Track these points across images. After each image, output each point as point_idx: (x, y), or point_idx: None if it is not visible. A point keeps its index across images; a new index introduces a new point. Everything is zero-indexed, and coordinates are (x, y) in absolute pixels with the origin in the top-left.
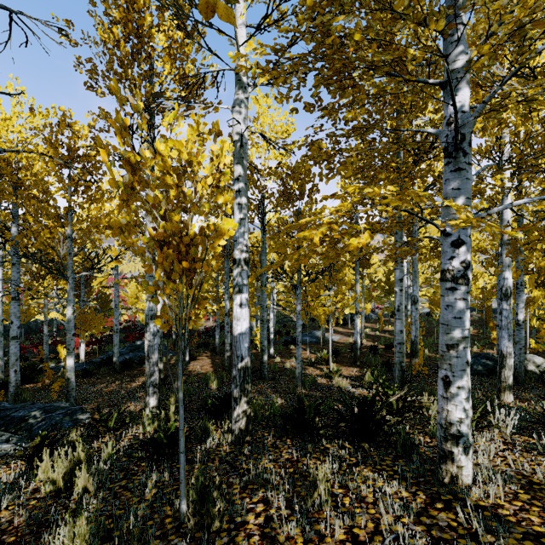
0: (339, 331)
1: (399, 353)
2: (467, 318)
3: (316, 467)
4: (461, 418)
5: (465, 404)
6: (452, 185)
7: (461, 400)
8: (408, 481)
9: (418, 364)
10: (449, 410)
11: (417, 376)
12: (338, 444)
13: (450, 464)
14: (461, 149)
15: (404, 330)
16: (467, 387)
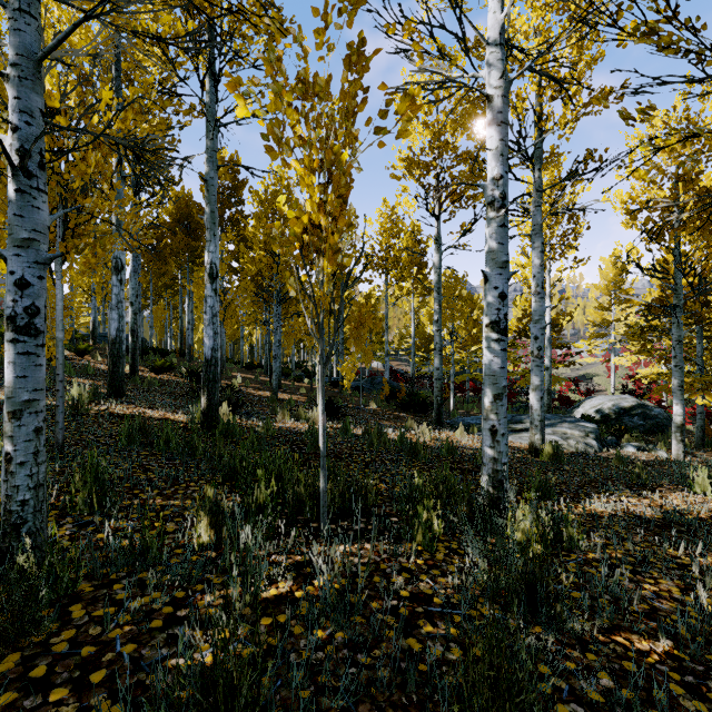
0: None
1: None
2: None
3: None
4: None
5: None
6: None
7: None
8: None
9: None
10: None
11: None
12: None
13: None
14: None
15: None
16: None
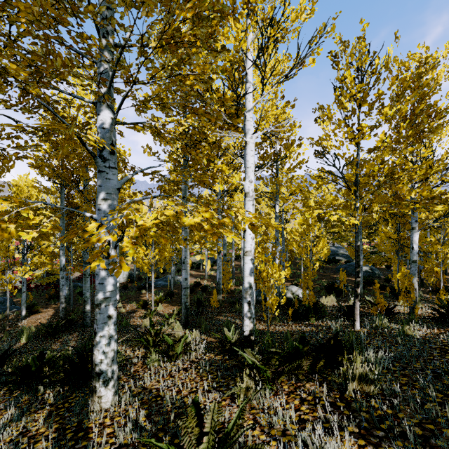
0: (192, 274)
1: (184, 296)
2: (108, 283)
3: (3, 417)
4: (102, 359)
5: (105, 349)
6: (98, 182)
7: (101, 346)
8: (52, 418)
9: (221, 299)
10: (95, 354)
11: (217, 309)
12: (59, 388)
13: (95, 396)
14: (103, 156)
15: (188, 278)
16: (107, 335)
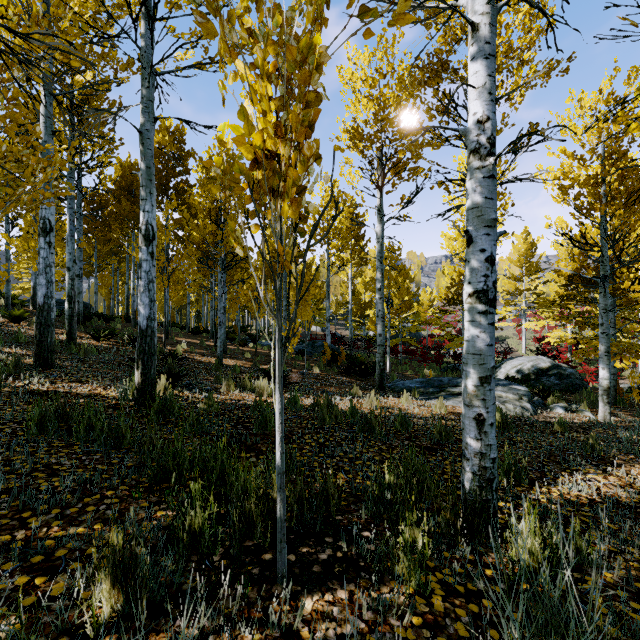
0: None
1: None
2: None
3: None
4: None
5: None
6: None
7: None
8: None
9: None
10: None
11: None
12: None
13: None
14: None
15: None
16: None
